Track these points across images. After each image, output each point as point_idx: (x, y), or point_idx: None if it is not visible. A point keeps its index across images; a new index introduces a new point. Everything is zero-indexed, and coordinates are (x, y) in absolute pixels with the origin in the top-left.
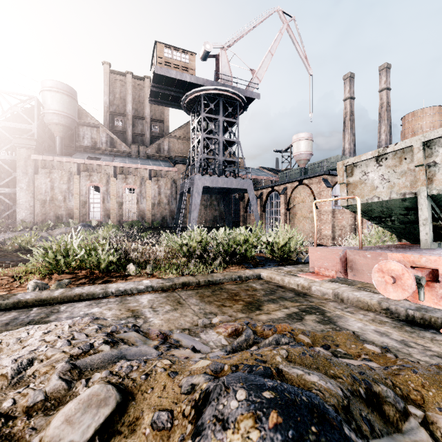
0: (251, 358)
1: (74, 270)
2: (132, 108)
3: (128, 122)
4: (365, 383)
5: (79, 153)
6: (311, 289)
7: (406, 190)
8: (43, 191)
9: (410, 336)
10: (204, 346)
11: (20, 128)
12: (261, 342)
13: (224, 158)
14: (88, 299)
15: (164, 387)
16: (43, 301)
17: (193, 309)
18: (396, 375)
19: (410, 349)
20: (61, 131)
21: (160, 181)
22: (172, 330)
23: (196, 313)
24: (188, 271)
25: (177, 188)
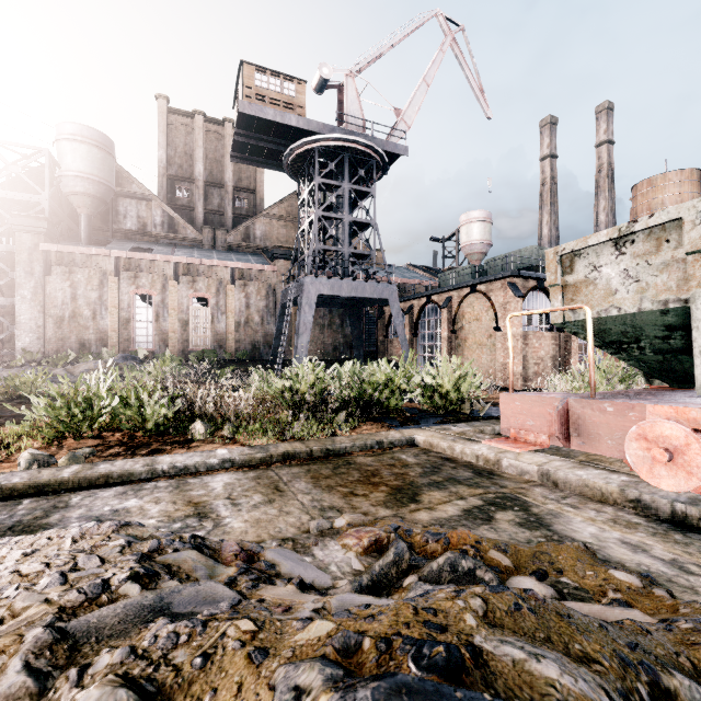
0: (415, 619)
1: (102, 432)
2: (203, 170)
3: (198, 192)
4: (646, 671)
5: (118, 241)
6: (501, 464)
7: (669, 295)
8: (60, 302)
9: (686, 552)
10: (321, 573)
11: (22, 201)
12: (423, 567)
13: (351, 250)
14: (121, 483)
15: (239, 687)
16: (42, 487)
17: (300, 500)
18: (695, 645)
19: (692, 579)
20: (88, 206)
21: (249, 287)
22: (263, 541)
23: (306, 509)
24: (294, 433)
25: (277, 298)
